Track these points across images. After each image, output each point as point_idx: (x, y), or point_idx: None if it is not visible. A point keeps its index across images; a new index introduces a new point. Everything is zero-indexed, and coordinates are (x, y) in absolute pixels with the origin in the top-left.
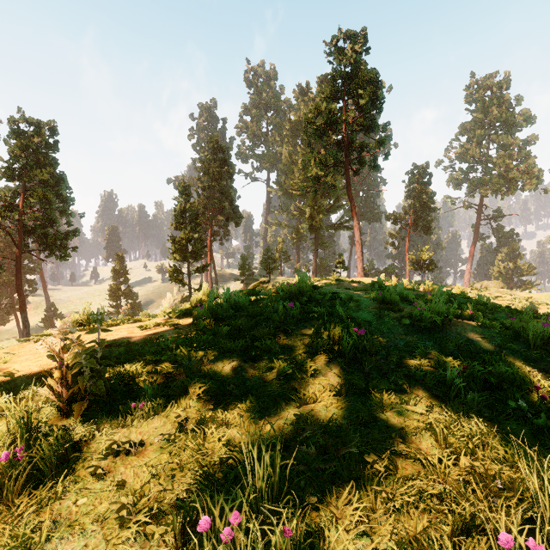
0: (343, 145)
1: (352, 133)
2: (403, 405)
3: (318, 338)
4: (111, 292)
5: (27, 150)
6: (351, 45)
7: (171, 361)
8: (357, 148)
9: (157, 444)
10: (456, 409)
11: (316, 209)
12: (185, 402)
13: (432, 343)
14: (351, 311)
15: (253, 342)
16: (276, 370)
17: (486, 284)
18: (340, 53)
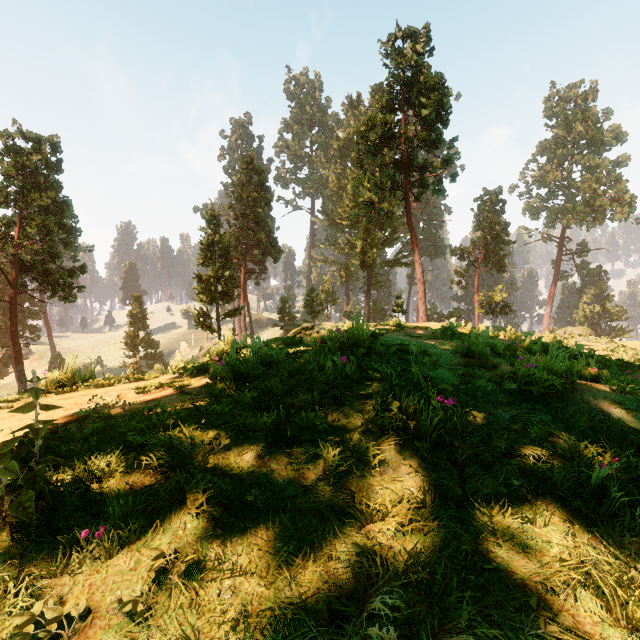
0: (402, 165)
1: (413, 150)
2: (527, 525)
3: (383, 409)
4: (127, 340)
5: (24, 171)
6: (411, 45)
7: (165, 446)
8: (419, 168)
9: (115, 612)
10: (618, 536)
11: (369, 242)
12: (177, 519)
13: (551, 417)
14: (426, 368)
15: (288, 415)
16: (322, 461)
17: (571, 330)
18: (398, 55)
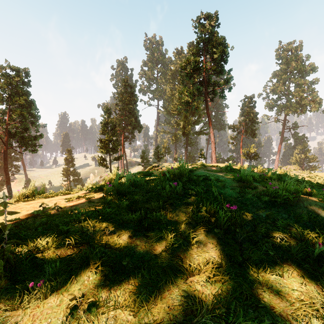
0: (203, 83)
1: (209, 75)
2: (279, 277)
3: (197, 211)
4: (64, 172)
5: (11, 86)
6: (208, 22)
7: (79, 232)
8: (212, 84)
9: None
10: None
11: (187, 122)
12: (84, 274)
13: (287, 215)
14: (219, 188)
15: (146, 214)
16: (164, 240)
17: (289, 167)
18: (202, 27)
